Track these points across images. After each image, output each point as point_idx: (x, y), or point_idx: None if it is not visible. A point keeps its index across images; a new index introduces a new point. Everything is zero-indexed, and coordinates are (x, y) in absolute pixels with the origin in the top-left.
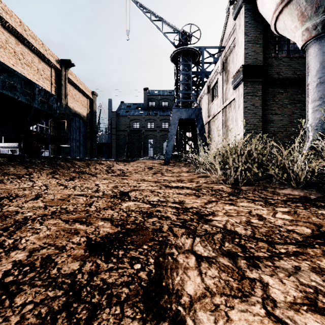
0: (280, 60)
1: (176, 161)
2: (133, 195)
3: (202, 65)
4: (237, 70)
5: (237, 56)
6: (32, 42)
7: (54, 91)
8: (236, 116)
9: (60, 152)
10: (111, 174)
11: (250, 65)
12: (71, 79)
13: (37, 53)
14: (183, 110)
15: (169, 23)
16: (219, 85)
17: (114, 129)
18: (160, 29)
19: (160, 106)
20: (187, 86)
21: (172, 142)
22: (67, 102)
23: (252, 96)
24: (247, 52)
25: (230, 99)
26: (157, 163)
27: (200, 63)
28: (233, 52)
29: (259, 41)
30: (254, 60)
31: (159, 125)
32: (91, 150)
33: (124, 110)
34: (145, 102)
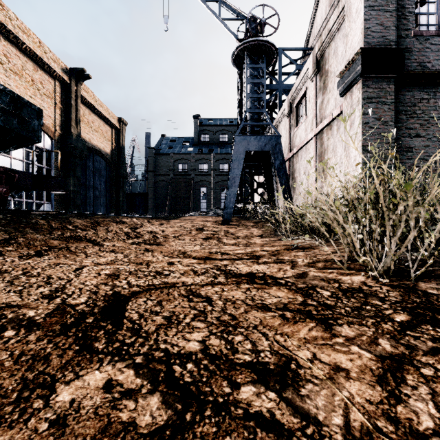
0: (426, 42)
1: (241, 219)
2: (134, 316)
3: (279, 75)
4: (350, 59)
5: (349, 37)
6: (22, 38)
7: (59, 114)
8: (347, 141)
9: (69, 204)
10: (132, 240)
11: (374, 49)
12: (86, 98)
13: (32, 55)
14: (251, 139)
15: (231, 5)
16: (309, 98)
17: (151, 173)
18: (216, 14)
19: (216, 140)
20: (258, 102)
21: (235, 188)
22: (80, 131)
23: (377, 104)
24: (369, 26)
25: (330, 117)
26: (212, 221)
27: (275, 74)
28: (337, 38)
29: (390, 6)
30: (381, 40)
31: (215, 167)
32: (118, 202)
33: (166, 146)
34: (196, 135)
